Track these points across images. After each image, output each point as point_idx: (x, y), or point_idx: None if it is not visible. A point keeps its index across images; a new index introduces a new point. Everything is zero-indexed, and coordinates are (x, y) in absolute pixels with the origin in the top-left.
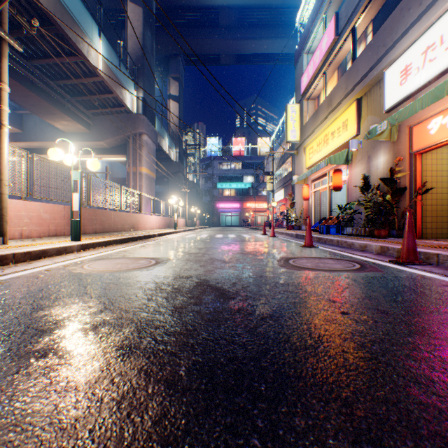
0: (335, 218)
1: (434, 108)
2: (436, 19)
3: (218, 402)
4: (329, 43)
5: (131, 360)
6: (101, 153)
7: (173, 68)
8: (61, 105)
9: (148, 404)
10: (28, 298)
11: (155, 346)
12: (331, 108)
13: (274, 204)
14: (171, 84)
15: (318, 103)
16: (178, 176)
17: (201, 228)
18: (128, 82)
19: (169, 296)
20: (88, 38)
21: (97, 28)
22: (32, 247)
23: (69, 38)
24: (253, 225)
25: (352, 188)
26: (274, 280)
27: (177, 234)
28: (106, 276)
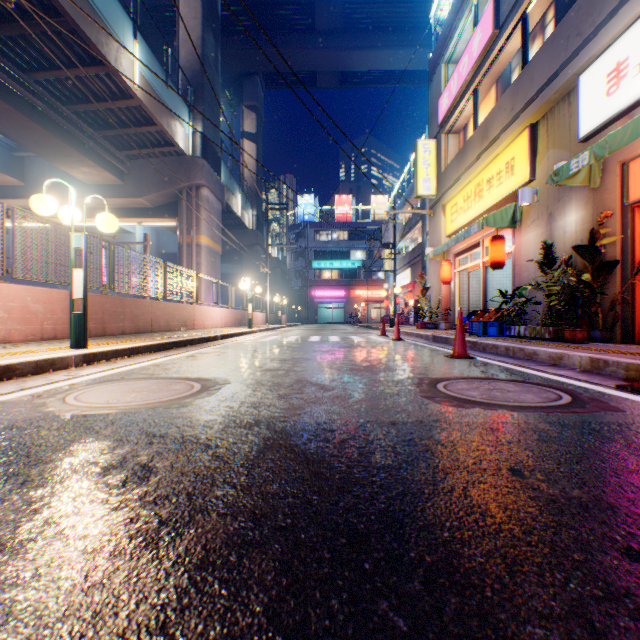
0: (494, 311)
1: None
2: None
3: None
4: (484, 42)
5: None
6: (141, 216)
7: (249, 93)
8: (78, 142)
9: None
10: None
11: None
12: (487, 141)
13: (396, 291)
14: (246, 116)
15: (464, 138)
16: (255, 250)
17: (289, 326)
18: (180, 110)
19: (196, 484)
20: (117, 39)
21: (131, 25)
22: None
23: (86, 37)
24: (364, 321)
25: (521, 265)
26: (421, 433)
27: (251, 336)
28: (94, 421)
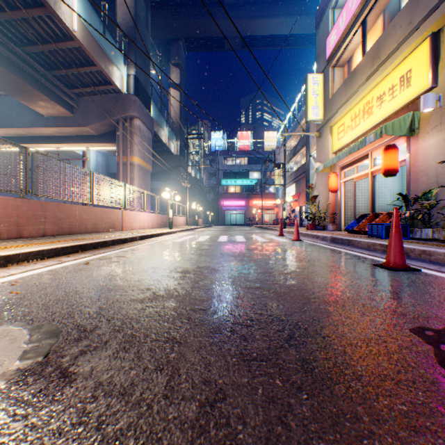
0: (386, 215)
1: None
2: None
3: None
4: None
5: None
6: (88, 141)
7: (174, 54)
8: (32, 79)
9: None
10: None
11: None
12: (379, 61)
13: (289, 199)
14: (172, 71)
15: (349, 68)
16: (179, 170)
17: (204, 227)
18: (116, 55)
19: None
20: None
21: None
22: None
23: None
24: (259, 223)
25: (419, 170)
26: None
27: (170, 236)
28: None
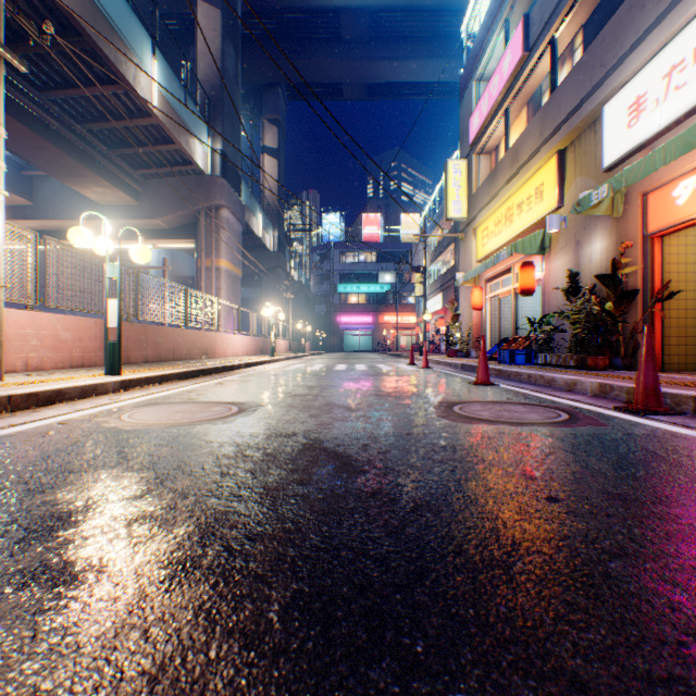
0: (524, 339)
1: (683, 163)
2: (687, 21)
3: (337, 680)
4: (514, 64)
5: (184, 591)
6: (157, 238)
7: (270, 106)
8: (93, 162)
9: (208, 683)
10: (22, 472)
11: (227, 563)
12: (517, 165)
13: (426, 317)
14: (267, 130)
15: (496, 159)
16: (276, 273)
17: (314, 355)
18: (198, 127)
19: (256, 468)
20: (135, 57)
21: (150, 41)
22: (41, 385)
23: (105, 57)
24: (393, 349)
25: (550, 292)
26: (430, 440)
27: (275, 365)
28: (157, 433)
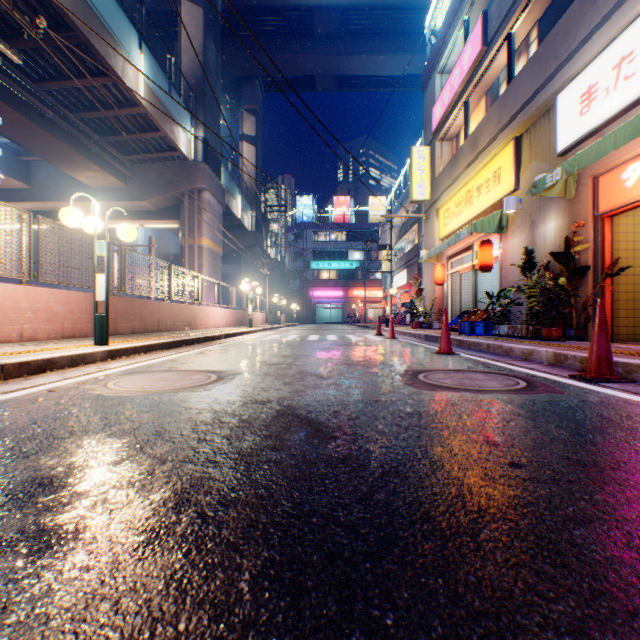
0: (483, 312)
1: (631, 148)
2: (635, 16)
3: None
4: (473, 57)
5: (157, 559)
6: (144, 218)
7: (248, 97)
8: (85, 148)
9: None
10: (9, 438)
11: (200, 530)
12: (476, 151)
13: (392, 292)
14: (245, 119)
15: (456, 145)
16: (254, 251)
17: (288, 326)
18: (182, 116)
19: (232, 434)
20: (124, 51)
21: (137, 36)
22: (33, 355)
23: (96, 51)
24: (362, 321)
25: (507, 268)
26: (397, 407)
27: (252, 335)
28: (139, 400)
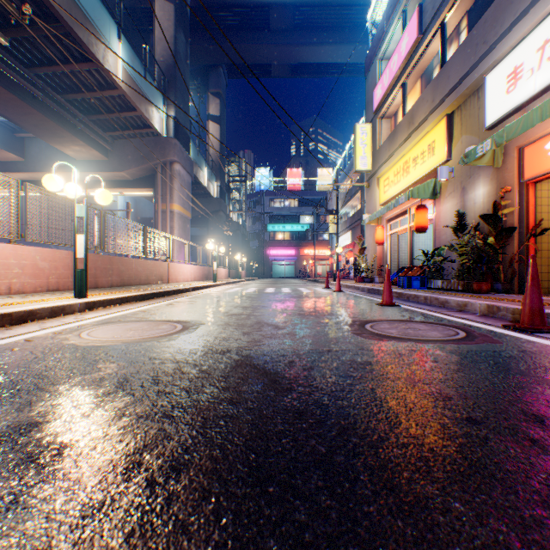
0: (418, 268)
1: None
2: None
3: None
4: (410, 44)
5: (94, 545)
6: (123, 187)
7: (213, 82)
8: (71, 125)
9: None
10: None
11: (147, 503)
12: (413, 127)
13: (338, 250)
14: (211, 101)
15: (395, 123)
16: (219, 215)
17: (248, 280)
18: (156, 98)
19: (191, 386)
20: (104, 40)
21: (116, 27)
22: (16, 306)
23: (79, 39)
24: (312, 276)
25: (441, 229)
26: (348, 357)
27: (217, 288)
28: (108, 349)
